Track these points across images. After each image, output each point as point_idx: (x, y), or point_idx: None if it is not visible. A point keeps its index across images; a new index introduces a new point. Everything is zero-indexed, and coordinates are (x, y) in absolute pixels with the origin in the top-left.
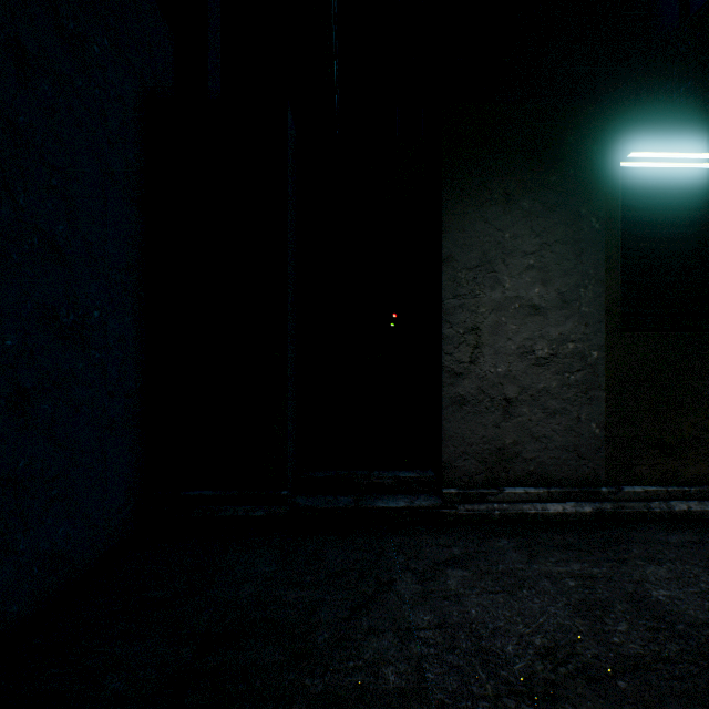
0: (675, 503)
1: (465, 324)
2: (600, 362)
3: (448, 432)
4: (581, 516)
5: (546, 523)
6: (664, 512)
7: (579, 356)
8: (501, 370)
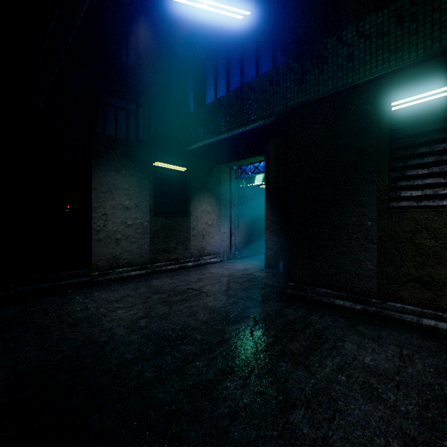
0: (168, 267)
1: (102, 212)
2: (148, 226)
3: (95, 252)
4: (141, 274)
5: (131, 278)
6: (165, 269)
7: (142, 224)
8: (115, 229)
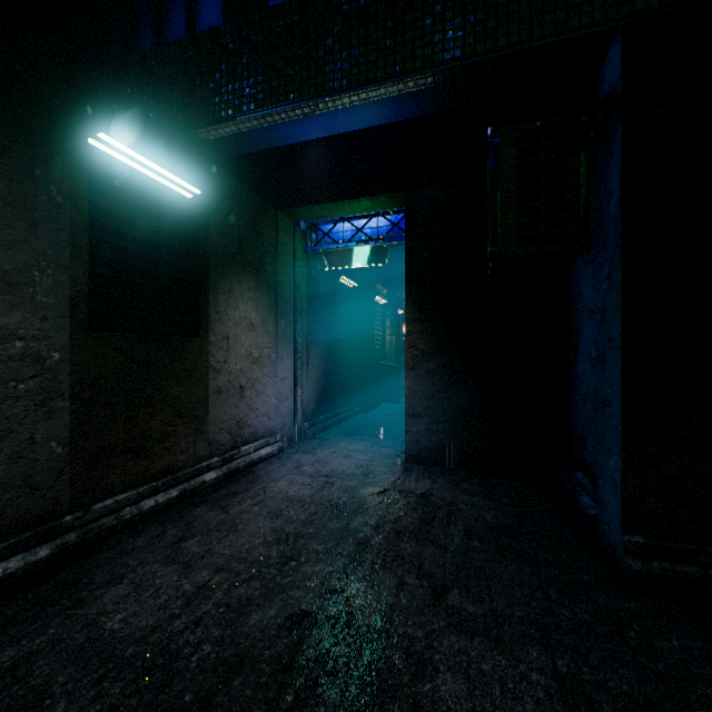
0: (146, 502)
1: None
2: (65, 366)
3: None
4: (34, 567)
5: None
6: (135, 515)
7: (35, 358)
8: None
